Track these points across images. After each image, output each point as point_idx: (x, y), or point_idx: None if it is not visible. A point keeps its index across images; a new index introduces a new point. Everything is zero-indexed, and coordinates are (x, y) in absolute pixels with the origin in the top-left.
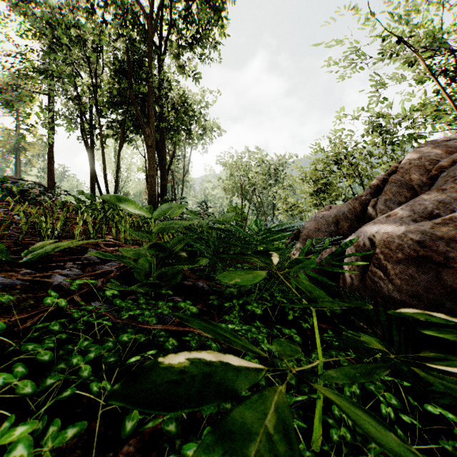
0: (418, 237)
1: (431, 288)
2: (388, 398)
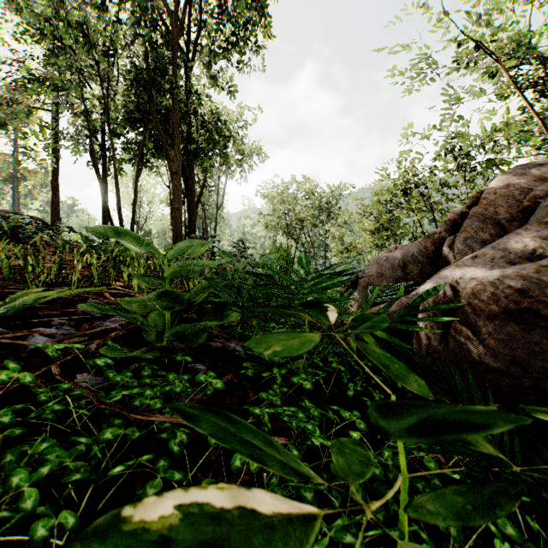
0: (519, 284)
1: (539, 352)
2: (501, 524)
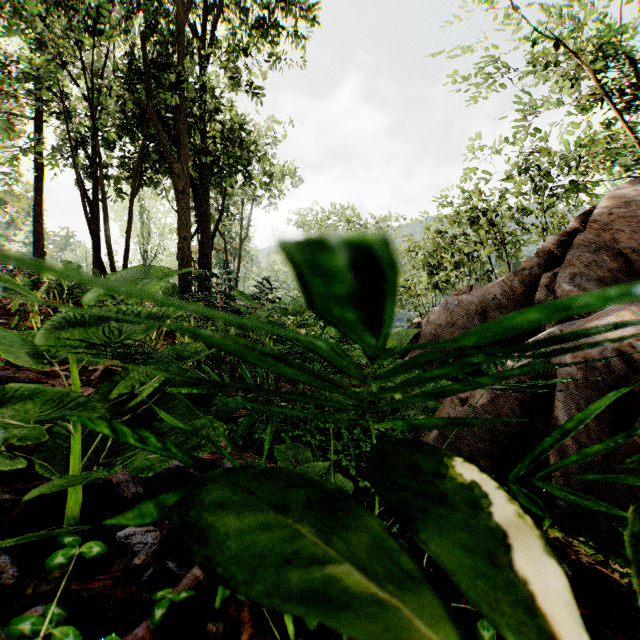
0: None
1: None
2: None
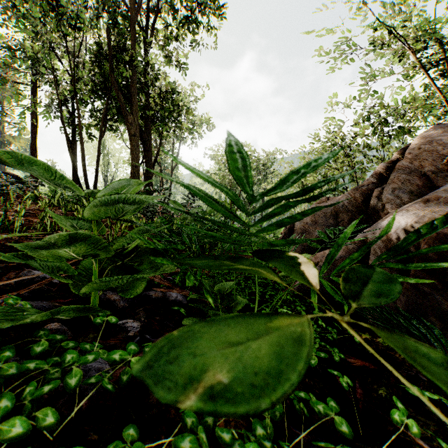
0: None
1: None
2: None
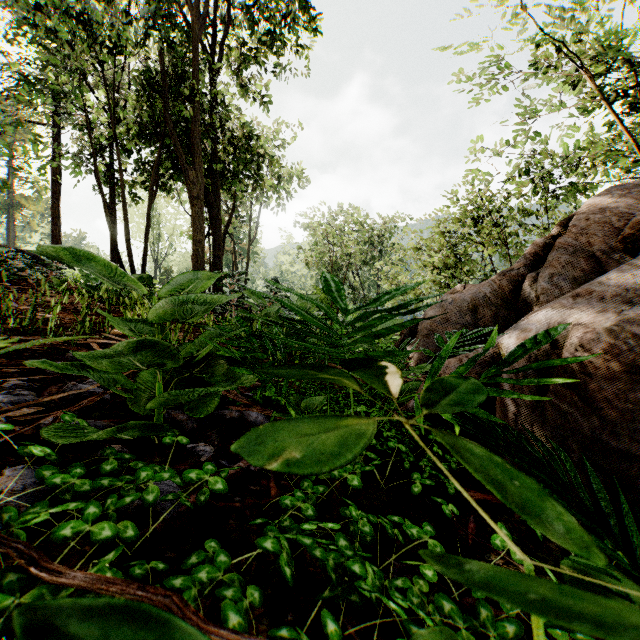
0: None
1: None
2: None
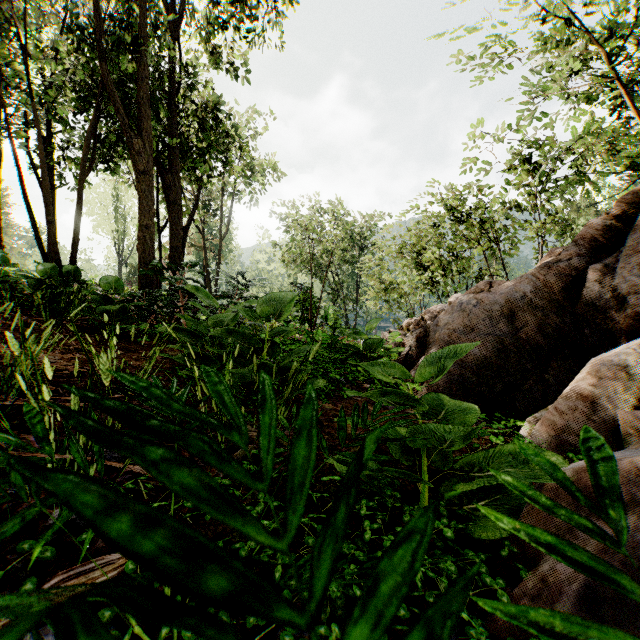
0: None
1: None
2: None
